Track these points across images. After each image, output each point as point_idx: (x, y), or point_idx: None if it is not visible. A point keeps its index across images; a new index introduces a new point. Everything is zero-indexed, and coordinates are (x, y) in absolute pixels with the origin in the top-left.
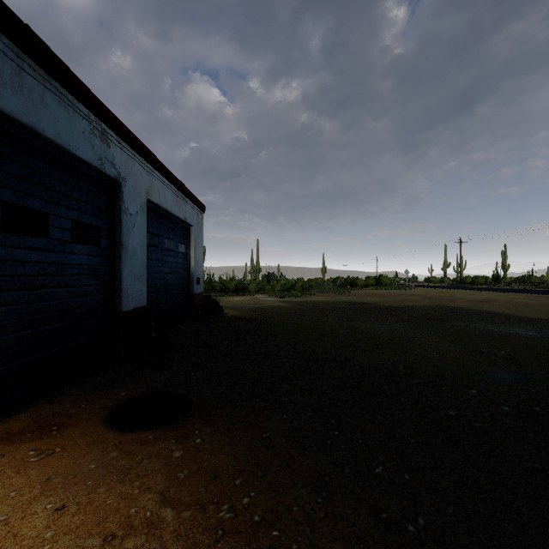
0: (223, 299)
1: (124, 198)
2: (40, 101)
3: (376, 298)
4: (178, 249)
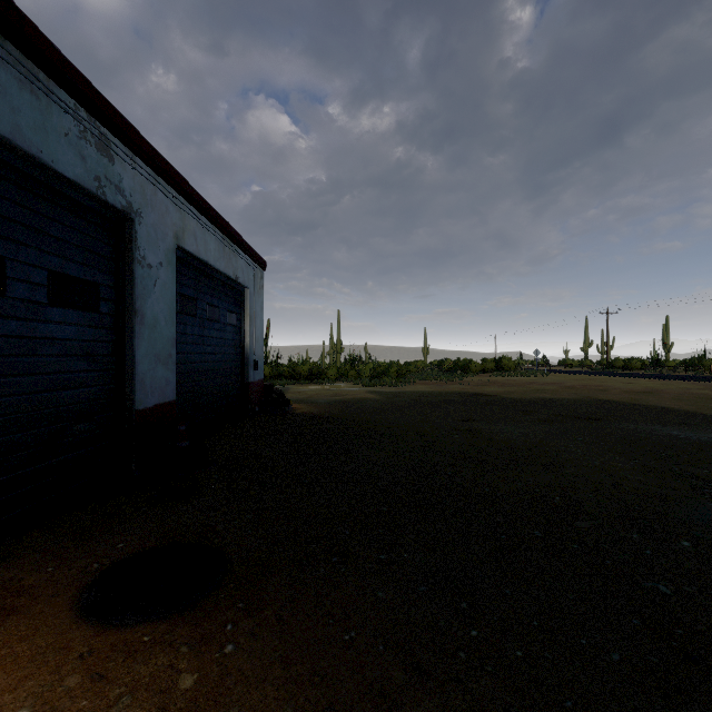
0: (292, 389)
1: (139, 242)
2: None
3: (497, 387)
4: (227, 319)
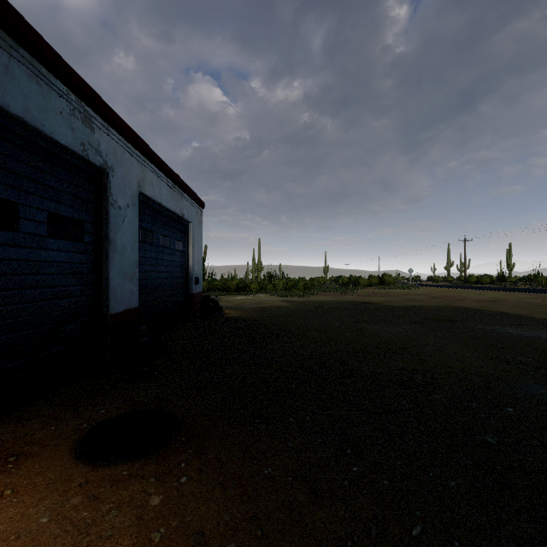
0: (224, 299)
1: (112, 189)
2: (4, 71)
3: (380, 297)
4: (175, 246)
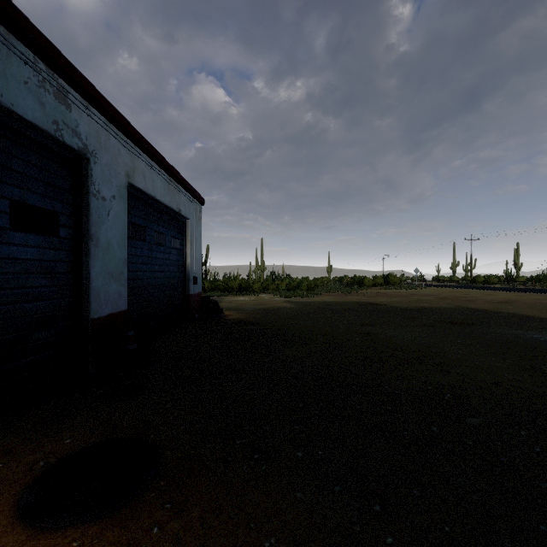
0: (226, 299)
1: (94, 178)
2: None
3: (386, 298)
4: (171, 244)
